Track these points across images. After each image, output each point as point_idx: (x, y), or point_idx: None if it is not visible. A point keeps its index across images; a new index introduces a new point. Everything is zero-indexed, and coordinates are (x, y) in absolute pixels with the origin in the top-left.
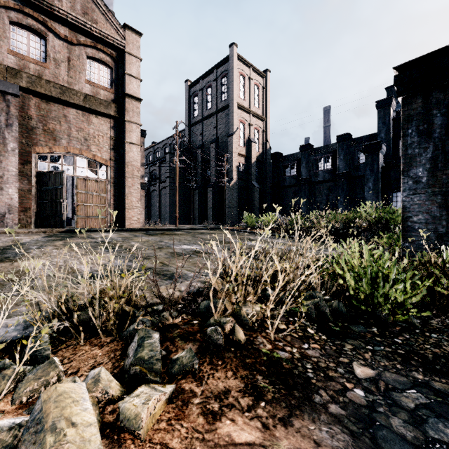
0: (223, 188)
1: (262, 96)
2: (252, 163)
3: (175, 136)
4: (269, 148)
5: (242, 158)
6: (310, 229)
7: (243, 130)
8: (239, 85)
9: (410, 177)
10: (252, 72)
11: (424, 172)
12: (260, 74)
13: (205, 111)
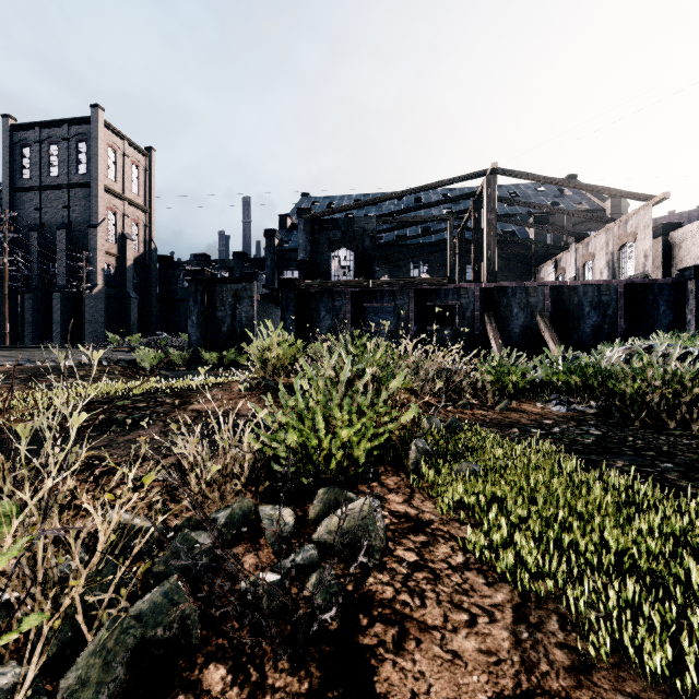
0: (80, 295)
1: (144, 179)
2: (128, 267)
3: (2, 228)
4: (155, 249)
5: (112, 258)
6: (171, 347)
7: (115, 221)
8: (108, 161)
9: (191, 320)
10: (129, 147)
11: (196, 319)
12: (141, 151)
13: (46, 176)
